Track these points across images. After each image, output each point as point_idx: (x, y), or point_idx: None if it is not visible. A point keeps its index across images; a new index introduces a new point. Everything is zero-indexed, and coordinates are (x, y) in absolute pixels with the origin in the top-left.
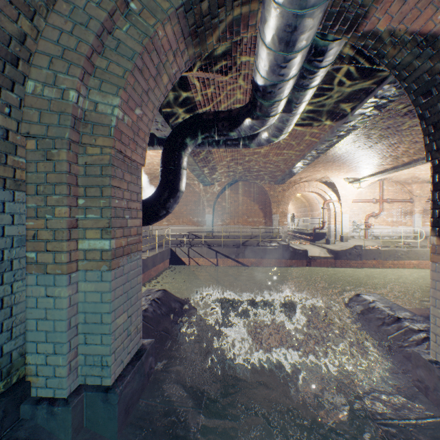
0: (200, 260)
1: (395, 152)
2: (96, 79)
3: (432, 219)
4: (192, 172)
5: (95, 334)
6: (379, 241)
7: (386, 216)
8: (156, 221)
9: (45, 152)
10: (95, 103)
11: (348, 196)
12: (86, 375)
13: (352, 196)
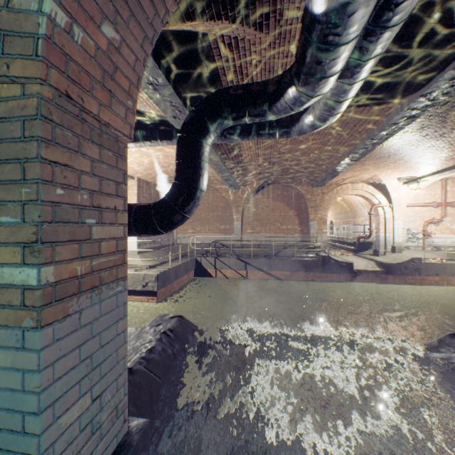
0: (227, 272)
1: None
2: None
3: None
4: (219, 174)
5: (12, 452)
6: (441, 253)
7: (450, 222)
8: (170, 228)
9: None
10: None
11: (402, 200)
12: None
13: (406, 199)
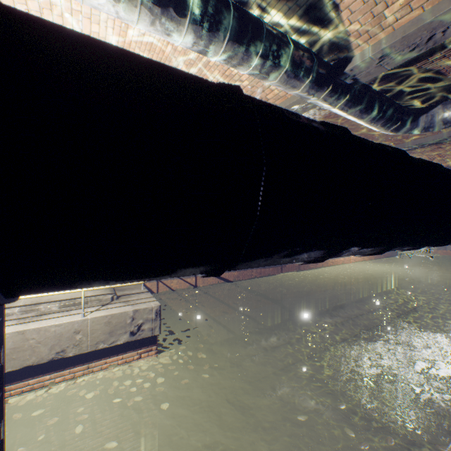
0: (173, 283)
1: None
2: None
3: None
4: None
5: None
6: None
7: None
8: None
9: None
10: None
11: None
12: None
13: None
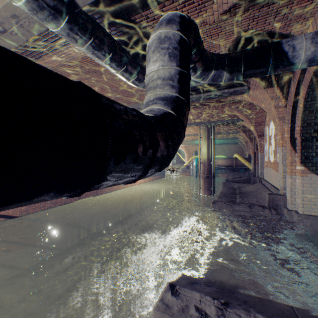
0: None
1: None
2: None
3: (301, 160)
4: None
5: None
6: None
7: None
8: None
9: None
10: None
11: None
12: None
13: None
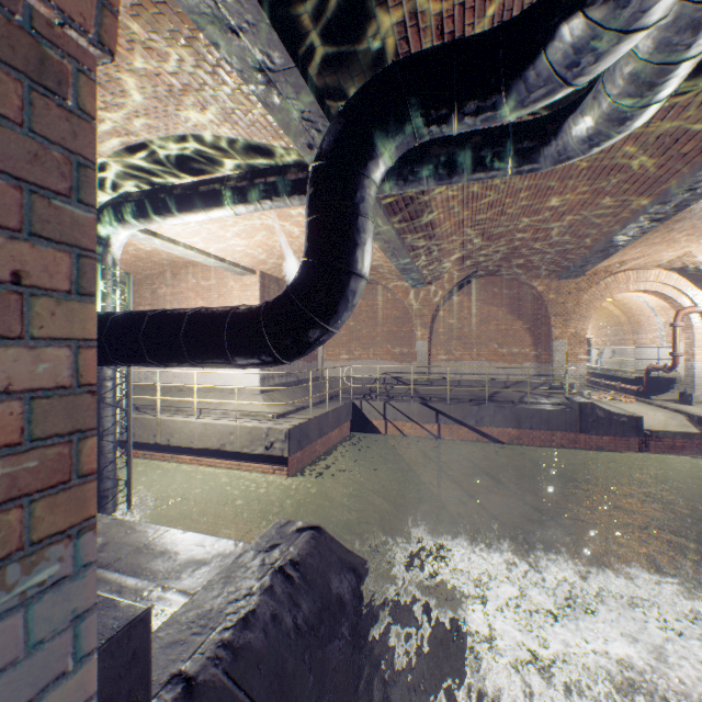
0: (405, 427)
1: None
2: None
3: None
4: (391, 260)
5: None
6: None
7: None
8: (298, 353)
9: None
10: None
11: None
12: None
13: None
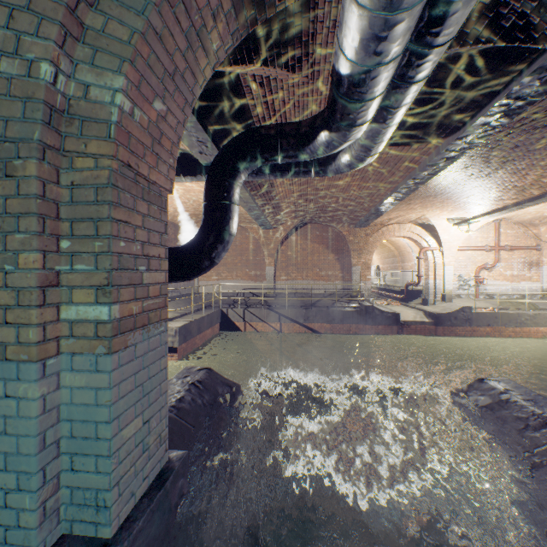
0: (258, 325)
1: (522, 182)
2: (87, 47)
3: None
4: (249, 212)
5: (86, 455)
6: (494, 302)
7: (504, 268)
8: (198, 274)
9: (4, 164)
10: (86, 86)
11: (453, 243)
12: (73, 520)
13: (457, 242)
